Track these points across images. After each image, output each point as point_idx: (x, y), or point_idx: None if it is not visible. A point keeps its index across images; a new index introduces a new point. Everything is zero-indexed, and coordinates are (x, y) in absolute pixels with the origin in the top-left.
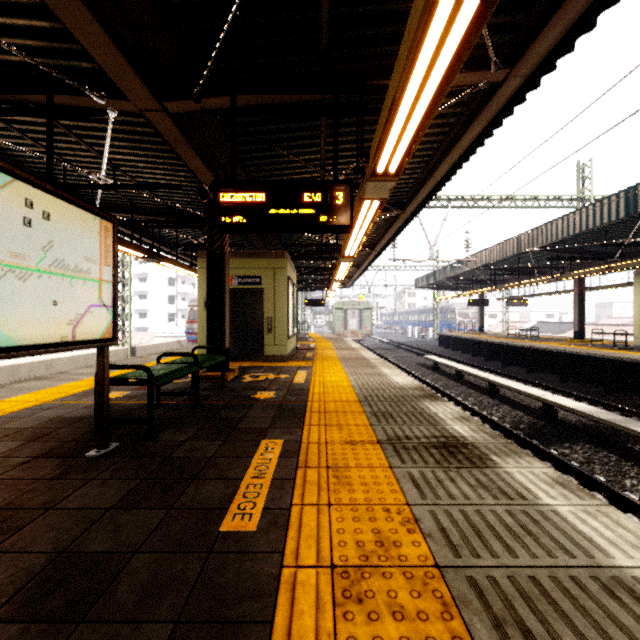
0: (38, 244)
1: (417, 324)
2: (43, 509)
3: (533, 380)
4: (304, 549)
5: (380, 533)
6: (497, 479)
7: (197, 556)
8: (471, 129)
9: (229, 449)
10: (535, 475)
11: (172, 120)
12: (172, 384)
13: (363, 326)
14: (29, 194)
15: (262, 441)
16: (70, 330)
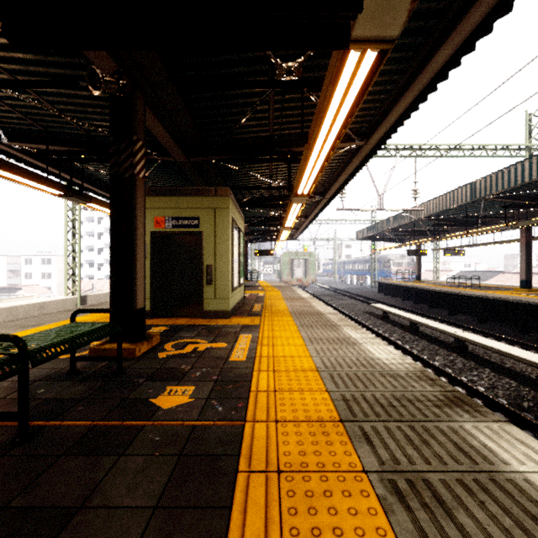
0: None
1: (354, 272)
2: None
3: (488, 331)
4: None
5: None
6: None
7: None
8: None
9: None
10: None
11: None
12: (50, 364)
13: (308, 274)
14: None
15: None
16: None
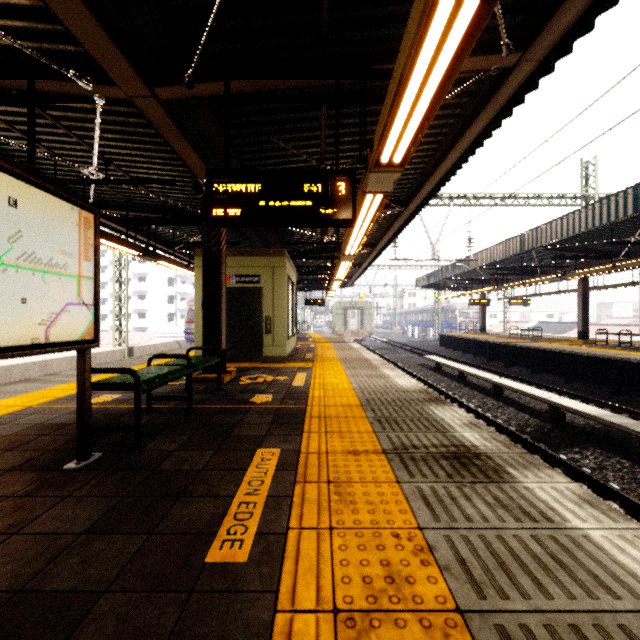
0: (2, 234)
1: (417, 324)
2: (6, 534)
3: (537, 381)
4: (302, 587)
5: (390, 565)
6: (517, 496)
7: (176, 596)
8: (479, 119)
9: (221, 460)
10: (558, 491)
11: (163, 108)
12: (166, 387)
13: (363, 326)
14: None
15: (257, 451)
16: (43, 331)
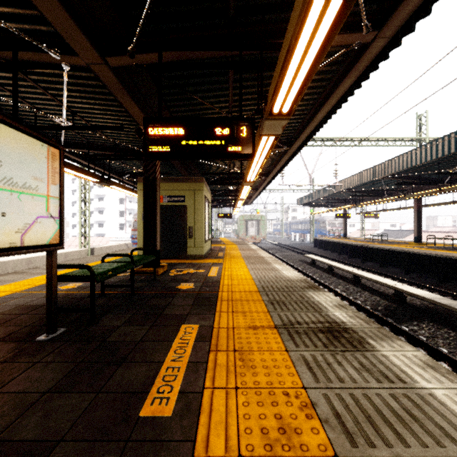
0: None
1: (298, 231)
2: None
3: (384, 272)
4: (214, 437)
5: (282, 419)
6: (377, 362)
7: (116, 445)
8: (344, 82)
9: (154, 333)
10: (408, 358)
11: (113, 72)
12: (116, 277)
13: (259, 233)
14: None
15: (182, 326)
16: (18, 237)
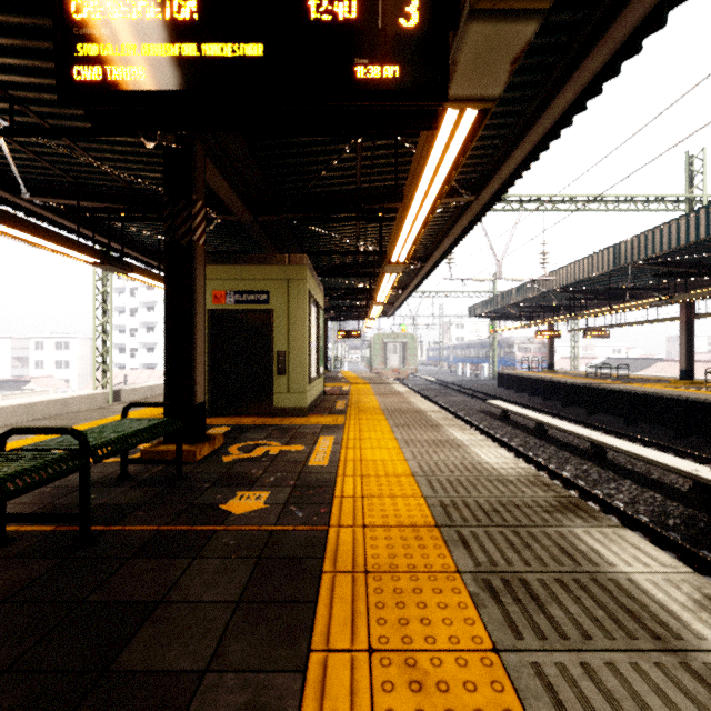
0: None
1: (468, 360)
2: None
3: (636, 435)
4: None
5: None
6: None
7: None
8: None
9: None
10: None
11: None
12: (95, 468)
13: (406, 363)
14: None
15: None
16: None
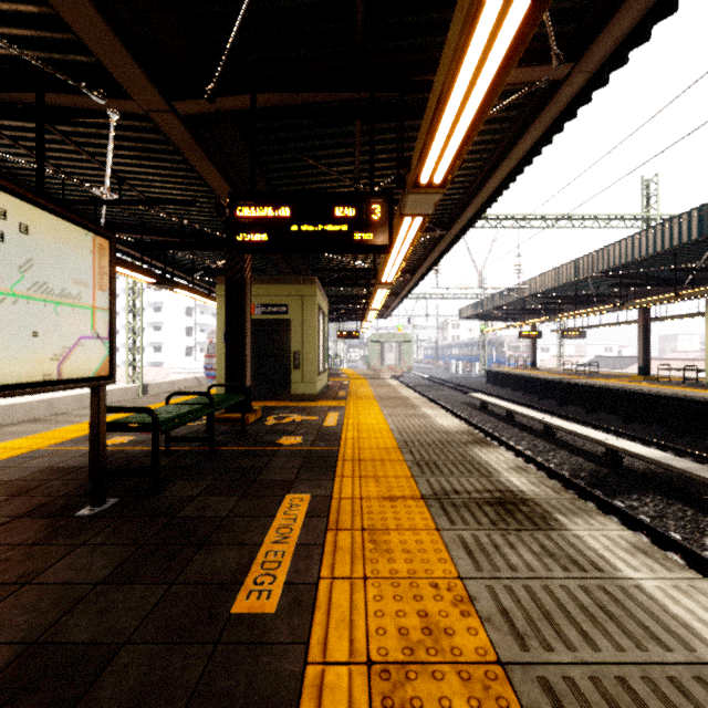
0: (13, 263)
1: (462, 359)
2: (17, 584)
3: (593, 421)
4: (334, 639)
5: (427, 616)
6: (565, 545)
7: (201, 648)
8: (527, 135)
9: (247, 506)
10: (610, 539)
11: (183, 123)
12: (185, 427)
13: (402, 361)
14: (1, 202)
15: (286, 496)
16: (55, 366)
